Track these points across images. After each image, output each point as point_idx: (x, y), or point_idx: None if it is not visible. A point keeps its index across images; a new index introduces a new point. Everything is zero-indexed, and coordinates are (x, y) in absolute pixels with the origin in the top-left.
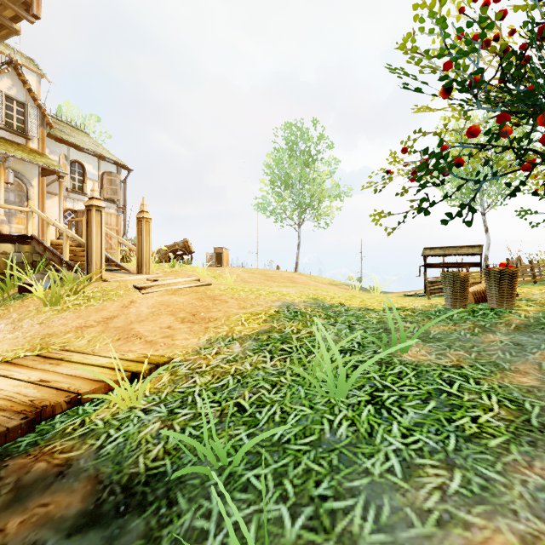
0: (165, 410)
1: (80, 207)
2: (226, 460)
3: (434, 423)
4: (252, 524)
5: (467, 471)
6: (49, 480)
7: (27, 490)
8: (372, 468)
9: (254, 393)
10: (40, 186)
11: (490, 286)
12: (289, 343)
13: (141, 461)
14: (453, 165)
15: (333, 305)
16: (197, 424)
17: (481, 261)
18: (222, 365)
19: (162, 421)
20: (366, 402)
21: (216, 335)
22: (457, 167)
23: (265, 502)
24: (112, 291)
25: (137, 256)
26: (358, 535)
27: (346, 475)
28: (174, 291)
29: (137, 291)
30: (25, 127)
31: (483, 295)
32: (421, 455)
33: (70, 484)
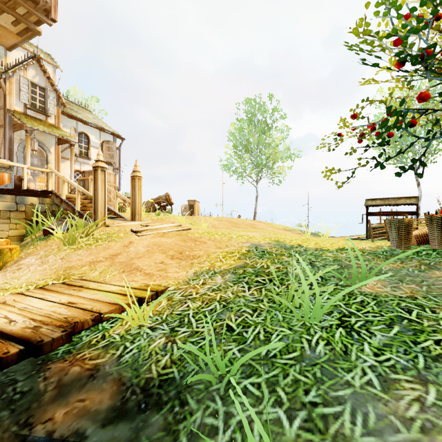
0: (167, 328)
1: (85, 169)
2: (225, 370)
3: (401, 345)
4: (254, 423)
5: (440, 386)
6: (83, 381)
7: (67, 388)
8: (352, 381)
9: (239, 316)
10: (56, 152)
11: (432, 230)
12: (262, 276)
13: (154, 368)
14: (407, 125)
15: (293, 246)
16: (194, 340)
17: (417, 209)
18: (209, 293)
19: (166, 337)
20: (337, 325)
21: (201, 269)
22: (410, 127)
23: (263, 406)
24: (115, 234)
25: (131, 207)
26: (350, 437)
27: (330, 386)
28: (163, 234)
29: (134, 234)
30: (45, 106)
31: (424, 238)
32: (394, 371)
33: (100, 385)
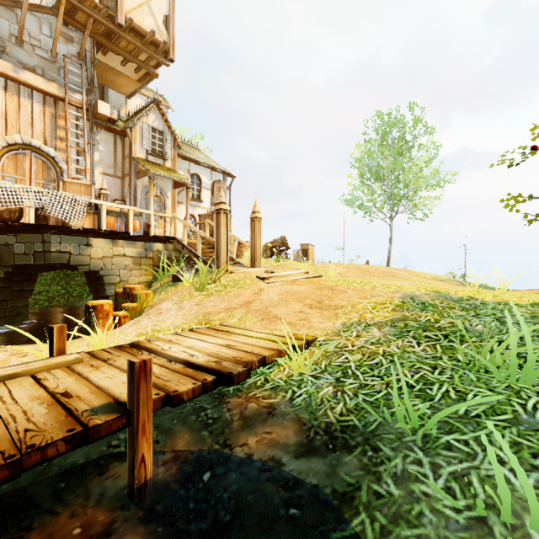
0: (331, 377)
1: (197, 212)
2: (417, 423)
3: None
4: (472, 476)
5: None
6: (264, 416)
7: (251, 421)
8: None
9: (414, 373)
10: (172, 196)
11: None
12: (433, 331)
13: (330, 414)
14: None
15: (462, 298)
16: (366, 392)
17: None
18: (368, 346)
19: (333, 386)
20: None
21: (349, 321)
22: None
23: (478, 462)
24: (241, 281)
25: (251, 252)
26: None
27: None
28: (292, 282)
29: (261, 281)
30: (163, 150)
31: None
32: None
33: (281, 422)
